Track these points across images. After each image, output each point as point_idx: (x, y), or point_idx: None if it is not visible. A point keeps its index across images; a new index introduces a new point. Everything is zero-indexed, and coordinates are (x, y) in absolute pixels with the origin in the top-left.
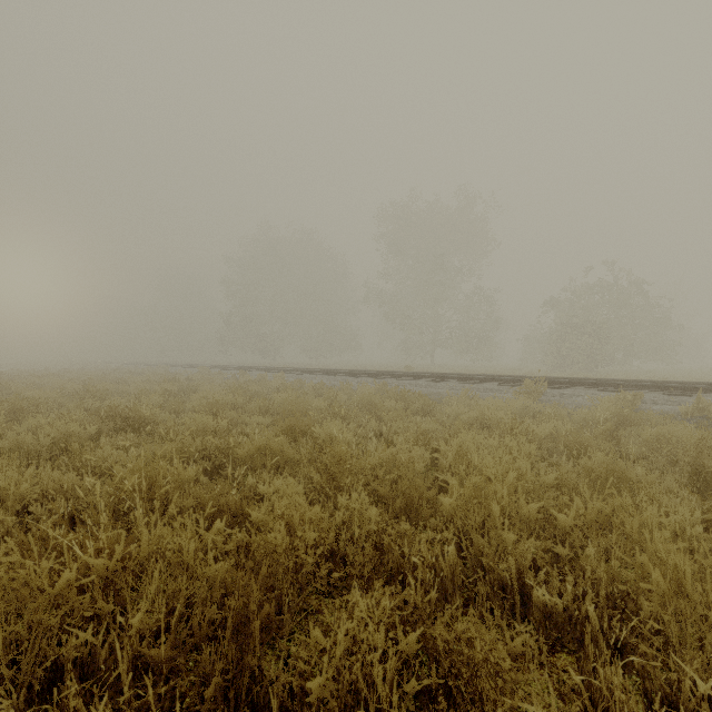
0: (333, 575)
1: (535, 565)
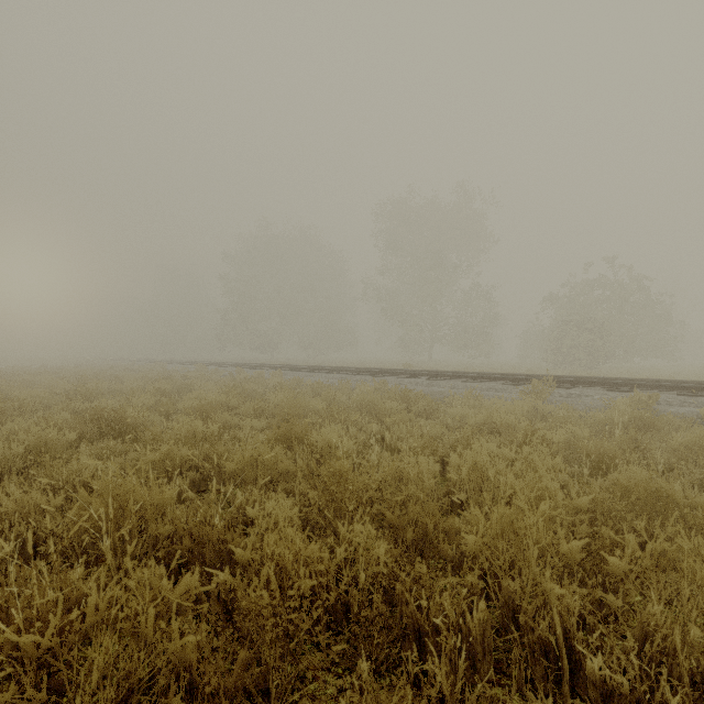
0: (334, 648)
1: (581, 619)
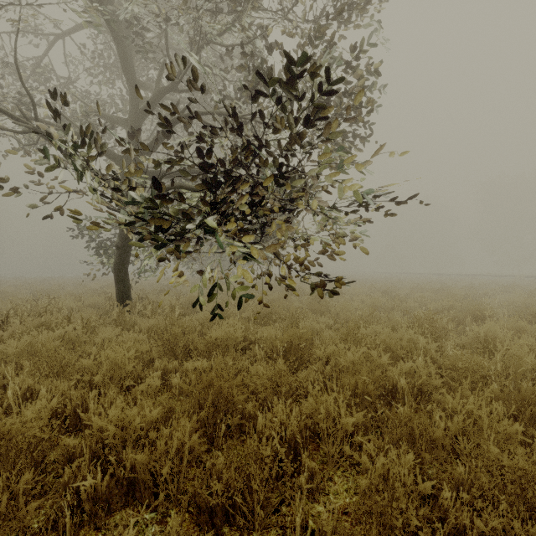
0: None
1: None
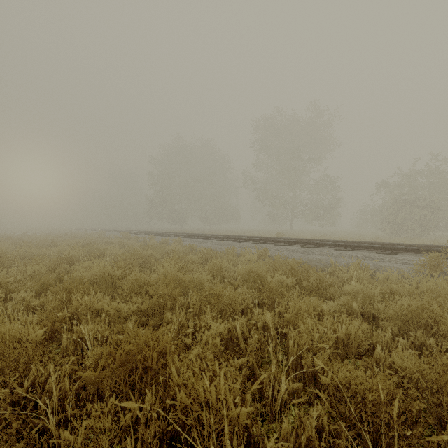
0: None
1: None
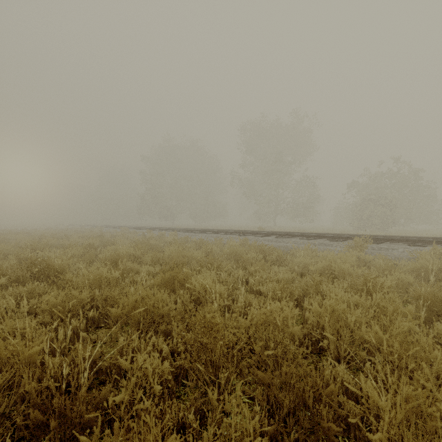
0: None
1: None
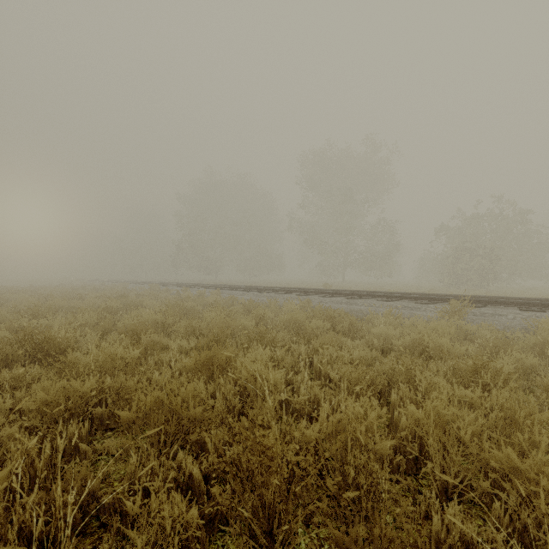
0: None
1: None
